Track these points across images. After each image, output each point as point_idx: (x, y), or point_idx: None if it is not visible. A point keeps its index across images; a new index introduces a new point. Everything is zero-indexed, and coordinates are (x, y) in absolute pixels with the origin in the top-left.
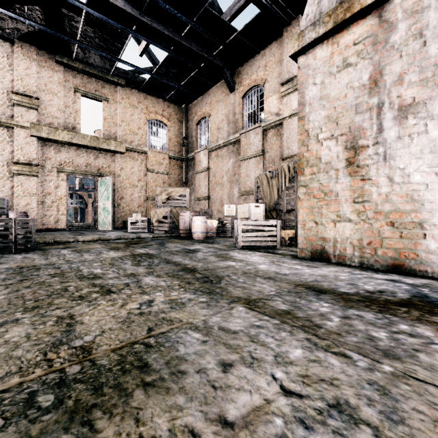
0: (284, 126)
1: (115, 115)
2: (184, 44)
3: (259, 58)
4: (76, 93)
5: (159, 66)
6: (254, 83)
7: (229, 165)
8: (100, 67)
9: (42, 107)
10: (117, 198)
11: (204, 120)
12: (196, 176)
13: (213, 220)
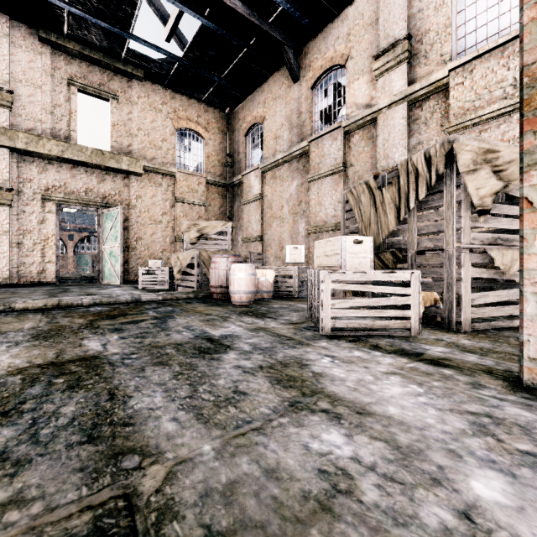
0: (379, 123)
1: (128, 120)
2: (224, 2)
3: (338, 24)
4: (71, 86)
5: (189, 46)
6: (330, 64)
7: (292, 189)
8: (105, 49)
9: (19, 104)
10: (131, 239)
11: (256, 127)
12: (244, 208)
13: (267, 269)
